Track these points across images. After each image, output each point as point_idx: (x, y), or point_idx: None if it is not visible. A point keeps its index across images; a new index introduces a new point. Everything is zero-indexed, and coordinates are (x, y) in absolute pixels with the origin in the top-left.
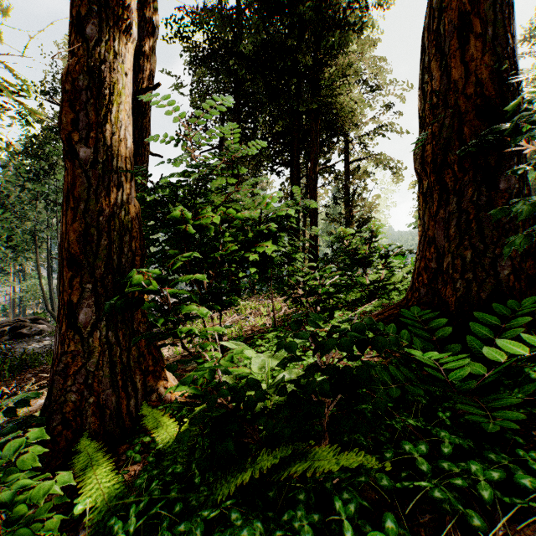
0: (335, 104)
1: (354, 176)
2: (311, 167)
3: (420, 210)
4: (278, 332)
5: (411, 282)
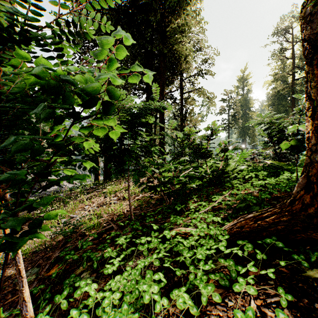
0: (177, 47)
1: (186, 101)
2: (160, 91)
3: (312, 88)
4: (133, 232)
5: (303, 180)
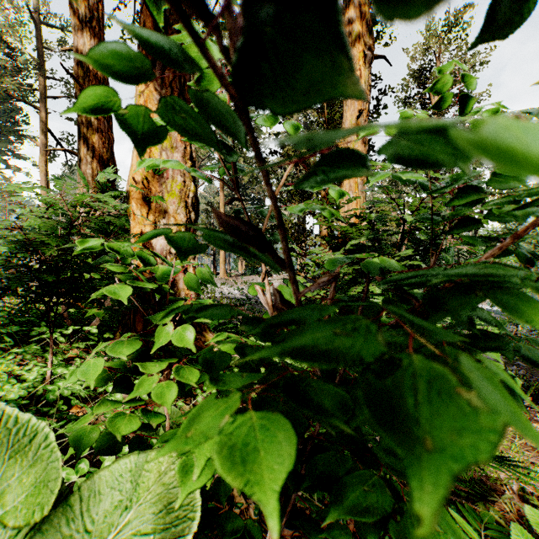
0: None
1: None
2: None
3: None
4: None
5: None
